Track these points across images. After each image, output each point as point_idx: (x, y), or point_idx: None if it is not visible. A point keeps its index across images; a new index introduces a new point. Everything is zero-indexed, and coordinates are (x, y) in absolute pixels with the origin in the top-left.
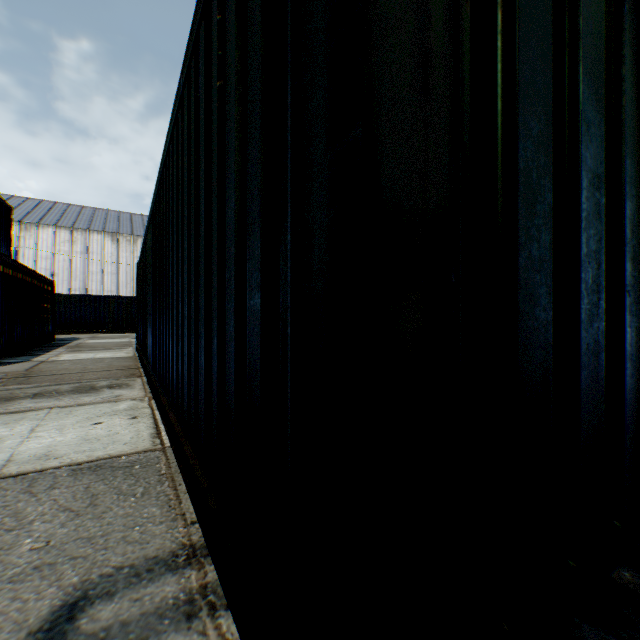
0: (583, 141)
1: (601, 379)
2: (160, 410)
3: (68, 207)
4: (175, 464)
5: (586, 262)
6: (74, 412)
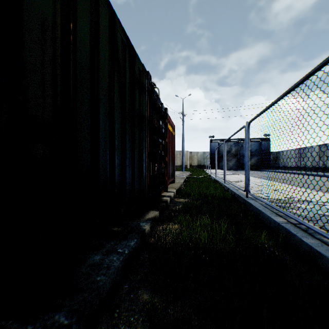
0: (101, 107)
1: (107, 172)
2: None
3: None
4: None
5: (102, 140)
6: None
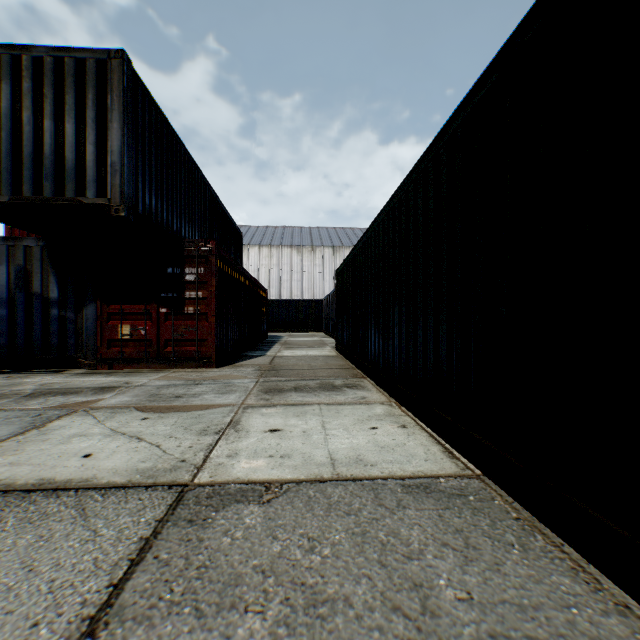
0: None
1: None
2: (423, 421)
3: (266, 229)
4: (517, 505)
5: None
6: (340, 411)
